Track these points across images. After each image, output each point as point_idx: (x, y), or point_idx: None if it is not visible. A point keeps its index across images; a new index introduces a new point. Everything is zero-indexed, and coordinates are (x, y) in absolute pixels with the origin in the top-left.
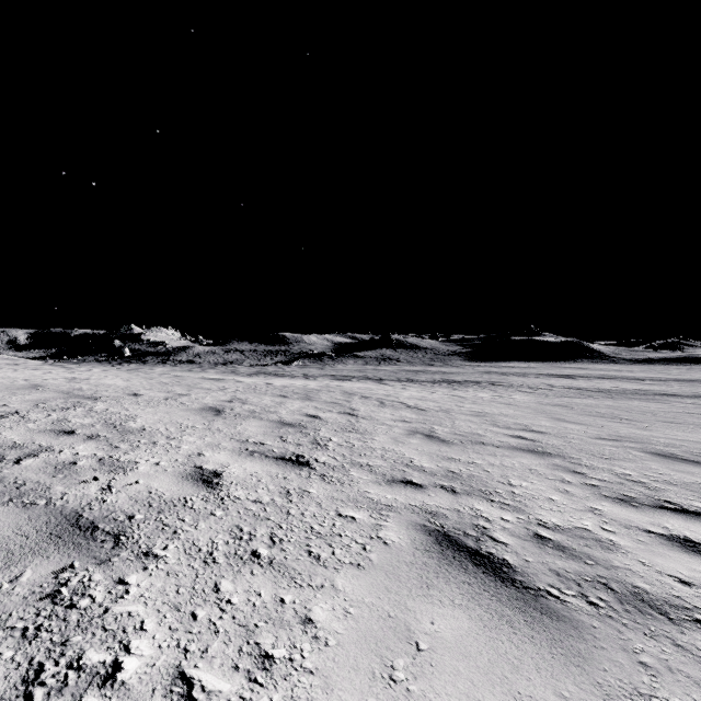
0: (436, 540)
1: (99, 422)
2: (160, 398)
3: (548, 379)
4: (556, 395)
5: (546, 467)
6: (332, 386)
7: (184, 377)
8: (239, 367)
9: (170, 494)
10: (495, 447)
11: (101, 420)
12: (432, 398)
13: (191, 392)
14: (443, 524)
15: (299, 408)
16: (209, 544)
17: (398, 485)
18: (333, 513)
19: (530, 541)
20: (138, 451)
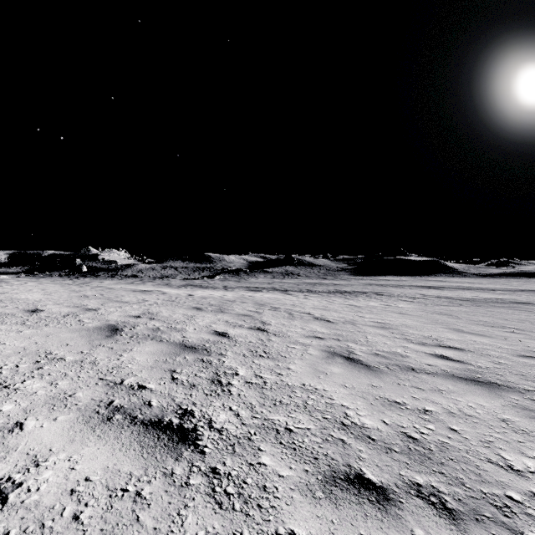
0: None
1: None
2: (60, 314)
3: (419, 290)
4: (433, 304)
5: (516, 413)
6: (246, 296)
7: (115, 289)
8: (172, 280)
9: None
10: (430, 375)
11: None
12: (332, 307)
13: (102, 306)
14: None
15: (209, 322)
16: None
17: (345, 497)
18: None
19: None
20: None
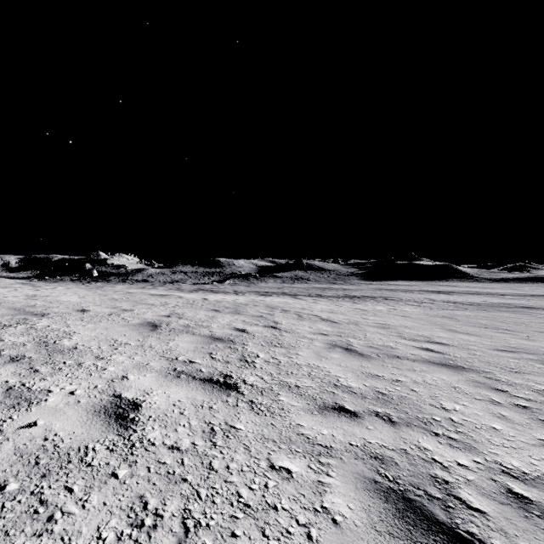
0: (397, 510)
1: (32, 340)
2: (105, 313)
3: (428, 294)
4: (439, 308)
5: (467, 383)
6: (257, 300)
7: (135, 293)
8: (183, 285)
9: (70, 441)
10: (411, 361)
11: (36, 338)
12: (339, 311)
13: (135, 308)
14: (395, 476)
15: (229, 321)
16: (92, 543)
17: (331, 414)
18: (264, 463)
19: (509, 505)
20: (57, 376)
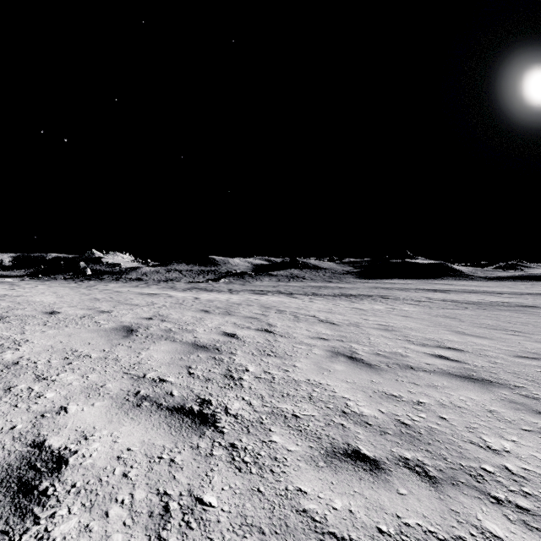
0: None
1: None
2: (76, 316)
3: (425, 293)
4: (439, 307)
5: (503, 405)
6: (251, 299)
7: (122, 292)
8: (177, 283)
9: None
10: (427, 373)
11: None
12: (337, 310)
13: (115, 309)
14: None
15: (218, 324)
16: None
17: (343, 466)
18: None
19: None
20: None
